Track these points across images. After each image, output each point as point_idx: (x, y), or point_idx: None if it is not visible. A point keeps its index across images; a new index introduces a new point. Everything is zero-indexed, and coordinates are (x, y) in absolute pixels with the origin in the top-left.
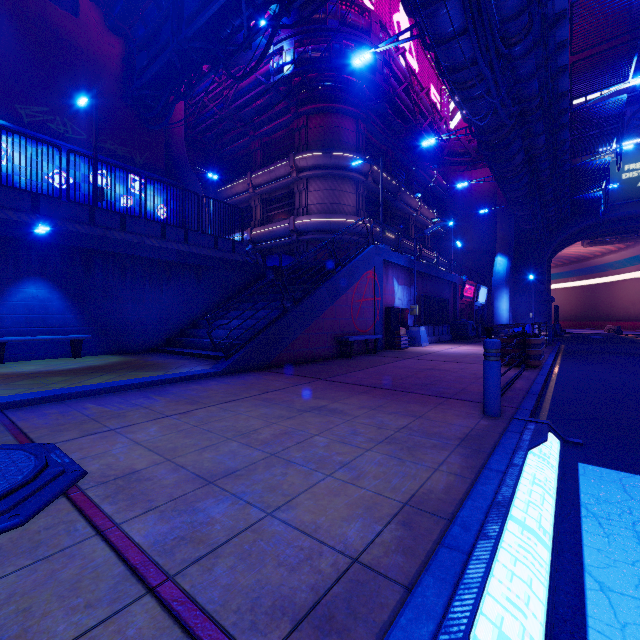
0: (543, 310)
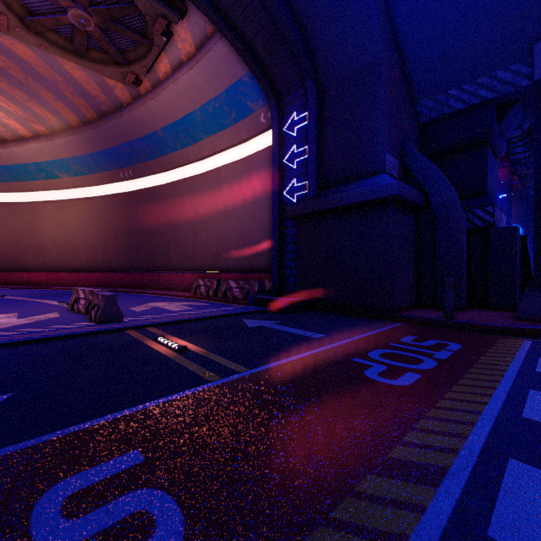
0: None
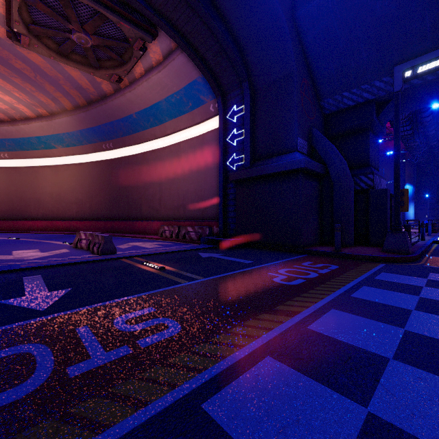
0: (434, 213)
